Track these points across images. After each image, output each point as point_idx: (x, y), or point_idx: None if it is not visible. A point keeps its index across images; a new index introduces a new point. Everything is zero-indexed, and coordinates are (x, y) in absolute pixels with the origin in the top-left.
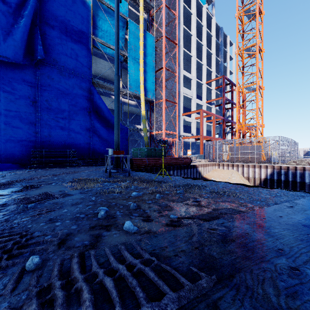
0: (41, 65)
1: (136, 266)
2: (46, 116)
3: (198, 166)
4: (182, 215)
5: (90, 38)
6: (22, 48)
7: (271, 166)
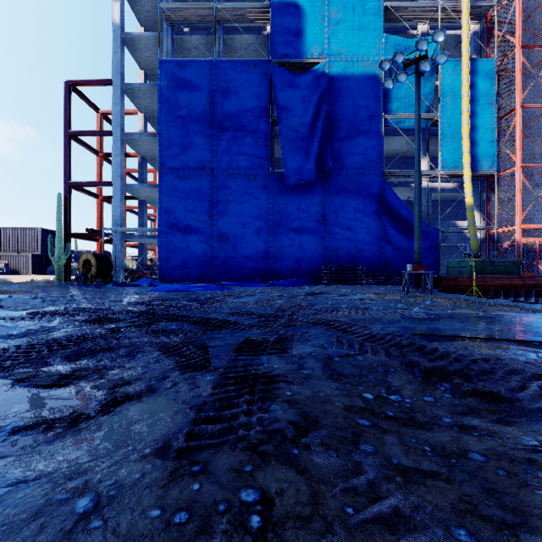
0: (330, 175)
1: (416, 314)
2: (334, 228)
3: None
4: (458, 312)
5: (381, 119)
6: (315, 165)
7: None
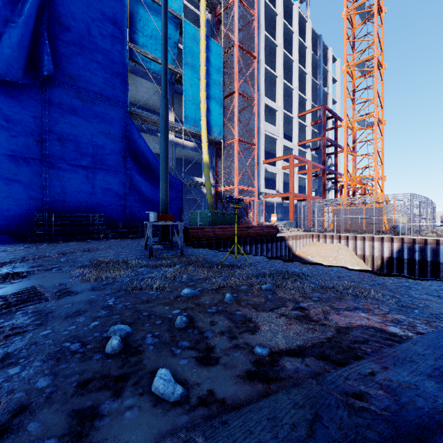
0: (51, 86)
1: None
2: (58, 162)
3: (288, 239)
4: (278, 346)
5: (126, 45)
6: (20, 59)
7: (400, 239)
